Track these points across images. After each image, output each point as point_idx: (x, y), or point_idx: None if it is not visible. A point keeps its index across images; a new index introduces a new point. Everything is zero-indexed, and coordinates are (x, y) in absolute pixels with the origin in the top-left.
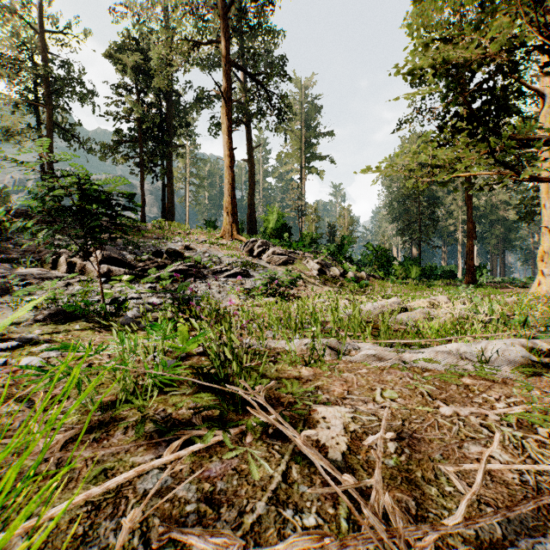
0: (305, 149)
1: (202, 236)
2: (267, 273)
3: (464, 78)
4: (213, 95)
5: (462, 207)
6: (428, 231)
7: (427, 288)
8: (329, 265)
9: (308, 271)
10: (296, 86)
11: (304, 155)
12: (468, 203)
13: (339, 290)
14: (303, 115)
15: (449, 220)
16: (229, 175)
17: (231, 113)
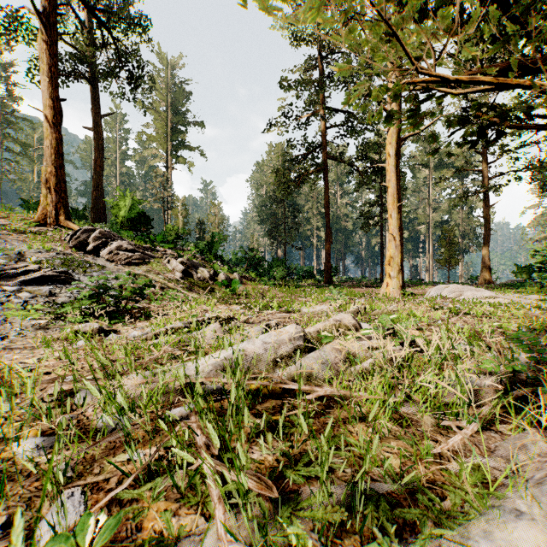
0: (172, 135)
1: (0, 219)
2: (93, 279)
3: (324, 95)
4: (35, 27)
5: (317, 215)
6: (292, 234)
7: (298, 290)
8: (197, 265)
9: (169, 272)
10: (161, 61)
11: (171, 142)
12: (327, 210)
13: (209, 298)
14: (170, 97)
15: (307, 226)
16: (51, 135)
17: (56, 48)
